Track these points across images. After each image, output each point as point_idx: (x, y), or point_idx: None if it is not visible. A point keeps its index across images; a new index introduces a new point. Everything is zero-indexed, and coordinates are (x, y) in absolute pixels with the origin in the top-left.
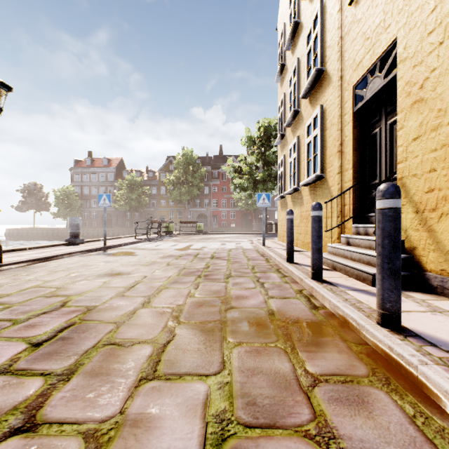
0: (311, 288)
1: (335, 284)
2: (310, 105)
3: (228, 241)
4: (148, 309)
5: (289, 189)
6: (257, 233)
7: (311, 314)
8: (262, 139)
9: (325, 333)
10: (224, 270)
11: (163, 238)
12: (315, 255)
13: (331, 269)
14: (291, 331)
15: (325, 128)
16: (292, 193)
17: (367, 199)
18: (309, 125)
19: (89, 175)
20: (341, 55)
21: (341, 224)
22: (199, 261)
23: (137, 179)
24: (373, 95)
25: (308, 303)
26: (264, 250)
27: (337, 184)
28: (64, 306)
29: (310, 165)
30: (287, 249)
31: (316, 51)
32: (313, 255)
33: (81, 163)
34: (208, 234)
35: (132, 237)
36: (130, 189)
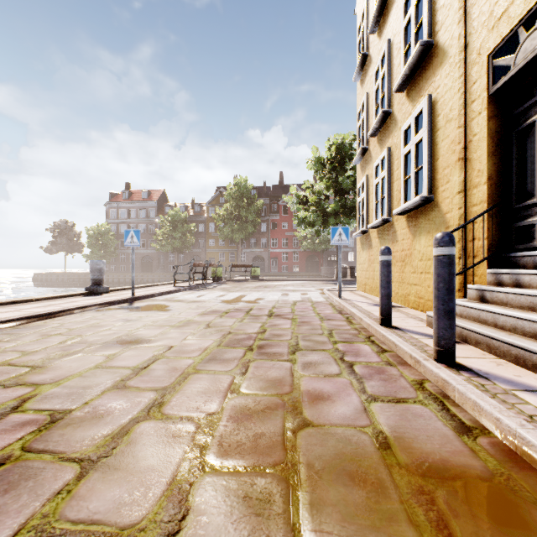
0: (441, 381)
1: (484, 374)
2: (408, 100)
3: (291, 290)
4: (154, 421)
5: (375, 221)
6: (327, 279)
7: (467, 451)
8: (334, 160)
9: (529, 525)
10: (288, 337)
11: (209, 285)
12: (442, 321)
13: (458, 341)
14: (445, 511)
15: (435, 127)
16: (380, 226)
17: (513, 230)
18: (408, 128)
19: (126, 210)
20: (465, 13)
21: (468, 268)
22: (252, 320)
23: (181, 214)
24: (531, 60)
25: (446, 416)
26: (342, 304)
27: (457, 208)
28: (17, 409)
29: (408, 185)
30: (382, 306)
31: (420, 19)
32: (438, 320)
33: (118, 197)
34: (265, 281)
35: (172, 284)
36: (173, 226)
